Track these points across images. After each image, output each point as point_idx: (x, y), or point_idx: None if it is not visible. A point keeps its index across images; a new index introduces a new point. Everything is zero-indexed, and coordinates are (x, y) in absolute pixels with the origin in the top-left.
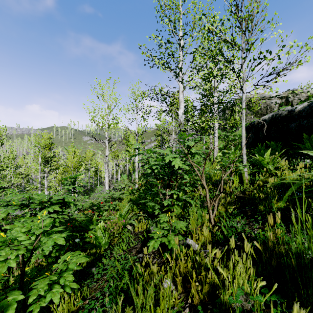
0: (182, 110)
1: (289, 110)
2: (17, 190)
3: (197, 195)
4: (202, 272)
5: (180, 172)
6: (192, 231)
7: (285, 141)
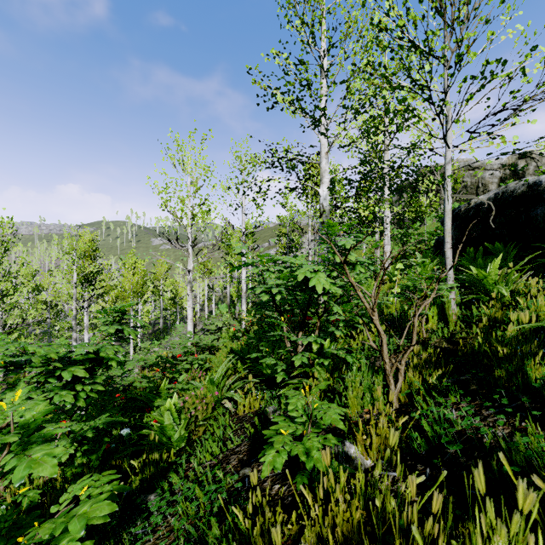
0: (325, 187)
1: (530, 183)
2: (40, 331)
3: (357, 343)
4: (388, 538)
5: (325, 301)
6: (354, 421)
7: (522, 241)
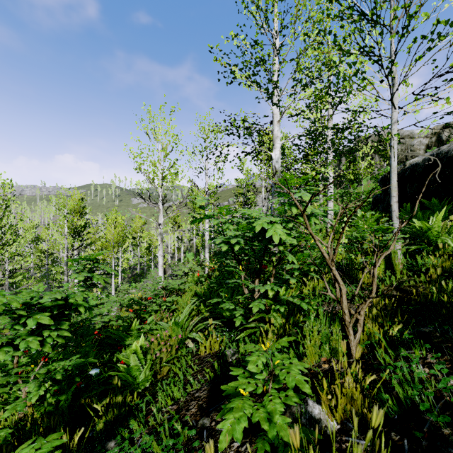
0: (277, 151)
1: None
2: (40, 274)
3: (307, 289)
4: None
5: (280, 251)
6: (312, 370)
7: None
